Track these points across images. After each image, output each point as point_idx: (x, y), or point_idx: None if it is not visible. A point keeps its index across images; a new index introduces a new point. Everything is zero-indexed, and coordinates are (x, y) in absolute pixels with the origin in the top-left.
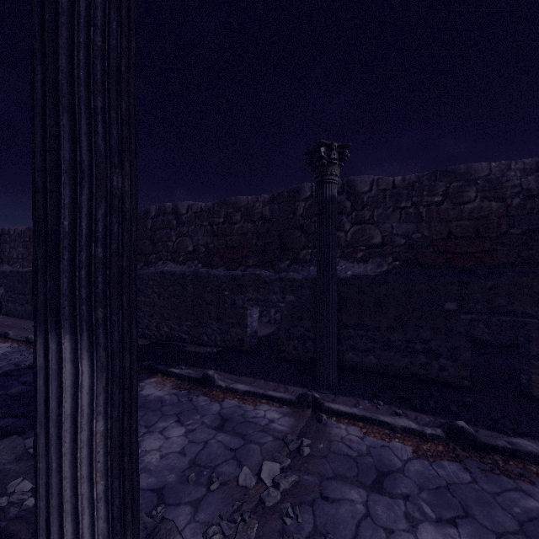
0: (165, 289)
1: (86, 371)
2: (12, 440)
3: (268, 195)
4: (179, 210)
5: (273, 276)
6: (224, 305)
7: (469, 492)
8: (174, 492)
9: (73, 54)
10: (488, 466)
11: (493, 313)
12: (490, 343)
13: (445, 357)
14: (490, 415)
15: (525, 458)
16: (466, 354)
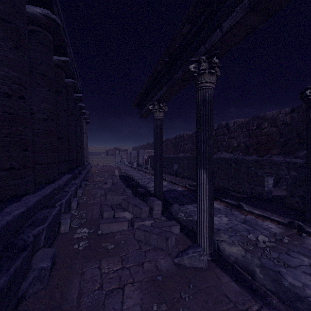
0: (221, 165)
1: (205, 176)
2: (177, 204)
3: (288, 108)
4: (229, 125)
5: (281, 160)
6: (251, 174)
7: None
8: (223, 231)
9: (203, 121)
10: None
11: None
12: None
13: None
14: None
15: None
16: None
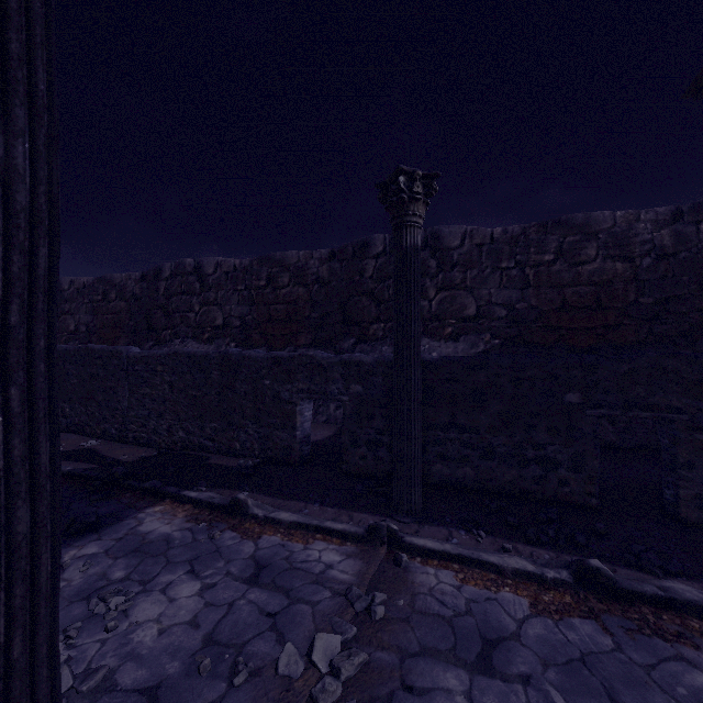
0: (180, 377)
1: None
2: None
3: (326, 250)
4: (204, 269)
5: (332, 358)
6: (264, 399)
7: (613, 666)
8: (176, 692)
9: None
10: (634, 623)
11: (628, 407)
12: (616, 445)
13: (565, 467)
14: (630, 547)
15: (684, 610)
16: (594, 462)
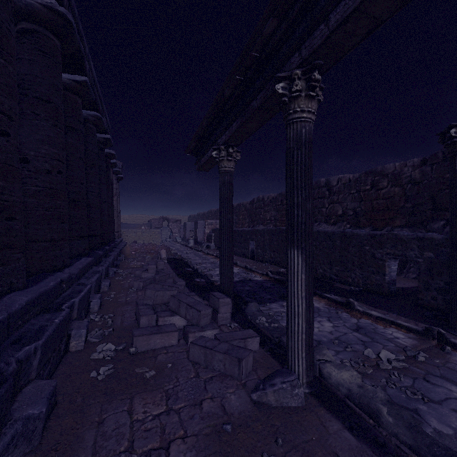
0: (320, 243)
1: (300, 260)
2: (255, 303)
3: (417, 159)
4: (331, 183)
5: (410, 236)
6: (365, 256)
7: None
8: (326, 344)
9: (297, 174)
10: None
11: None
12: None
13: None
14: None
15: None
16: None
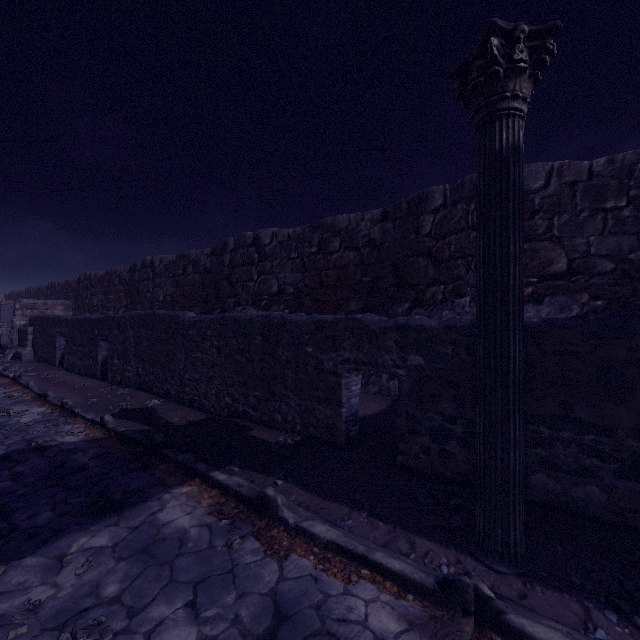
0: (226, 342)
1: None
2: None
3: (378, 210)
4: (262, 241)
5: (384, 322)
6: (306, 368)
7: None
8: None
9: None
10: None
11: None
12: None
13: None
14: None
15: None
16: None
